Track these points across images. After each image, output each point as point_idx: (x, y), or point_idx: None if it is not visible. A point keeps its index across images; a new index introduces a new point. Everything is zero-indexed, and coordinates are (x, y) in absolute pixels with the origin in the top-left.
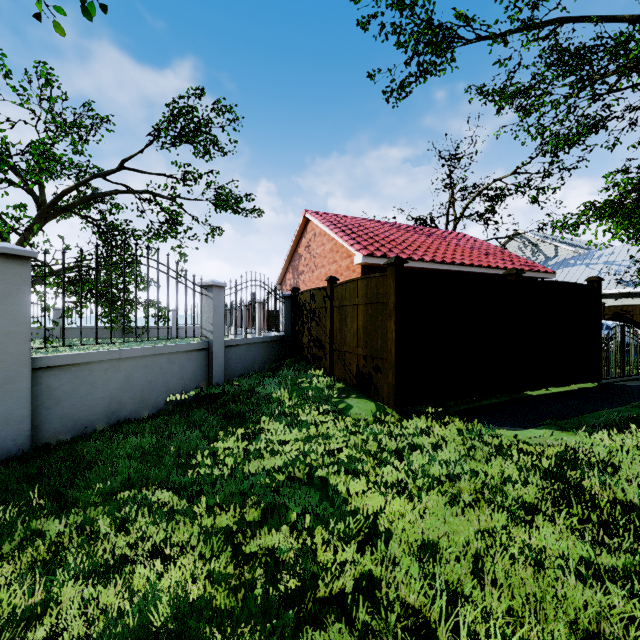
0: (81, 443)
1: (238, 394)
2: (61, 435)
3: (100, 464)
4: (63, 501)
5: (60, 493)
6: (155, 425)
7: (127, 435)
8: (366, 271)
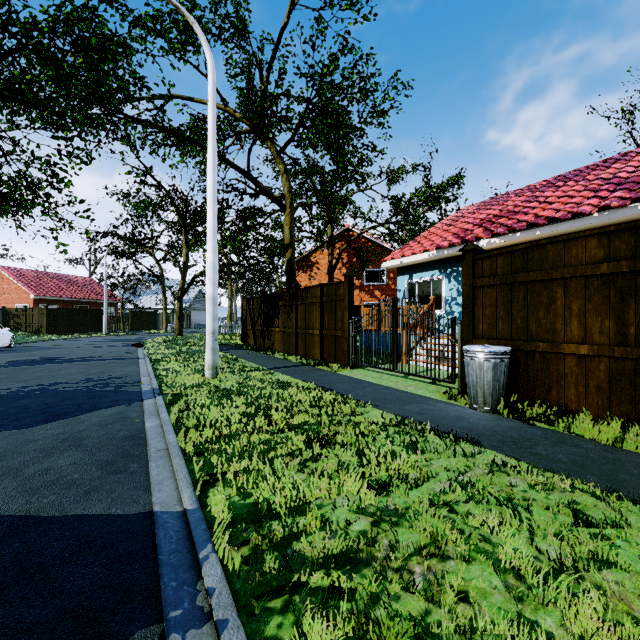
0: None
1: None
2: None
3: None
4: None
5: None
6: None
7: None
8: (36, 300)
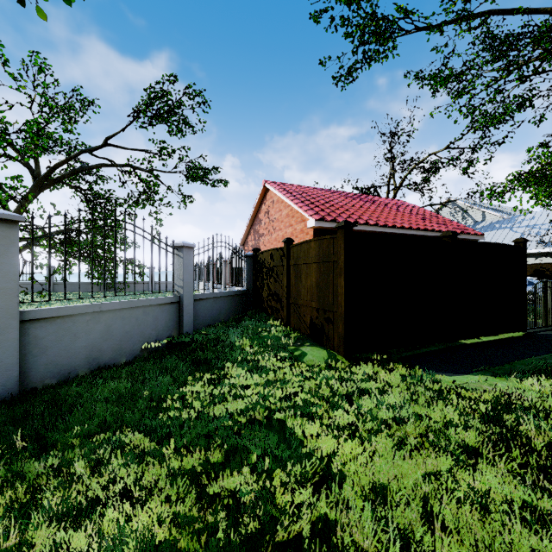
0: (64, 387)
1: (205, 342)
2: (47, 380)
3: (79, 408)
4: (43, 444)
5: (41, 436)
6: (131, 371)
7: (106, 380)
8: (318, 233)
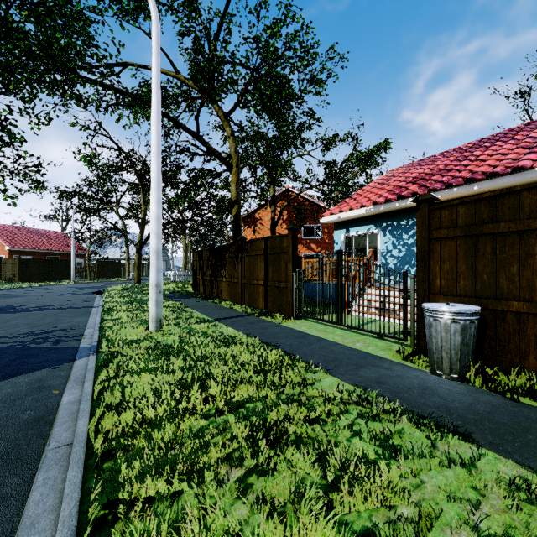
0: None
1: None
2: None
3: None
4: None
5: None
6: None
7: None
8: (11, 252)
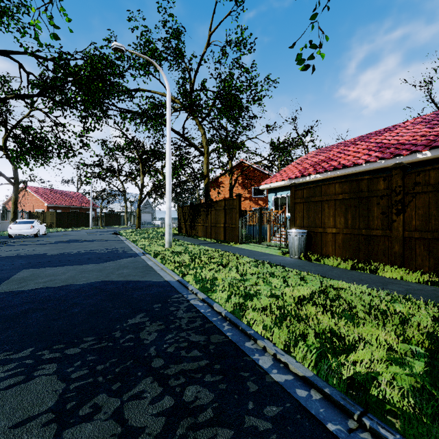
0: None
1: None
2: None
3: None
4: None
5: None
6: None
7: None
8: (48, 207)
